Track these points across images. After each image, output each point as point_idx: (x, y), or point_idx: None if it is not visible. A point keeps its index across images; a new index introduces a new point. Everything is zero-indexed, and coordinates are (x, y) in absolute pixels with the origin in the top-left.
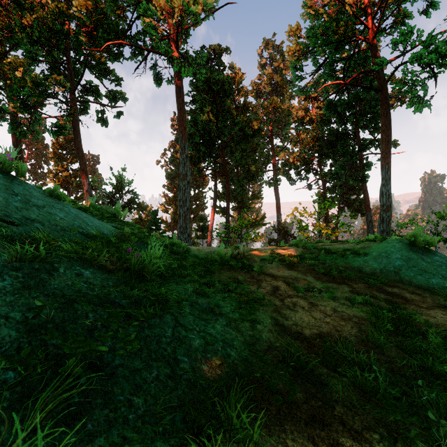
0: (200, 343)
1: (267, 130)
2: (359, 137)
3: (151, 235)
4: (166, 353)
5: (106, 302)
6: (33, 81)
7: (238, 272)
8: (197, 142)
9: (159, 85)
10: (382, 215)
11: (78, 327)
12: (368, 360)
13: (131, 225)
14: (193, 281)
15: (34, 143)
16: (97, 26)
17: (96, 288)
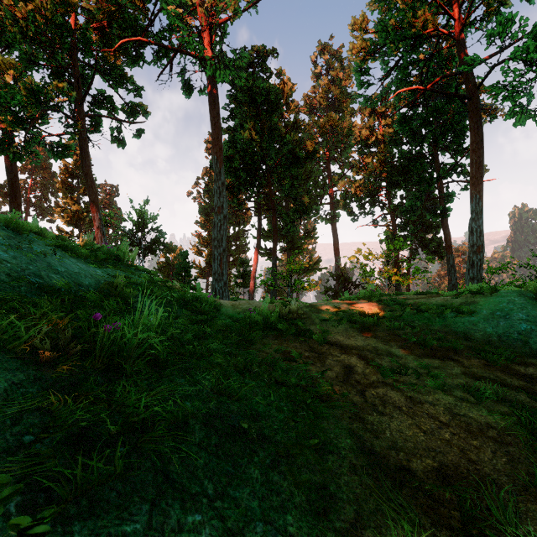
0: None
1: (322, 154)
2: (438, 161)
3: (166, 284)
4: None
5: None
6: (27, 88)
7: (290, 340)
8: (236, 166)
9: (189, 96)
10: (471, 258)
11: None
12: None
13: (142, 270)
14: (215, 365)
15: (39, 171)
16: (111, 22)
17: None
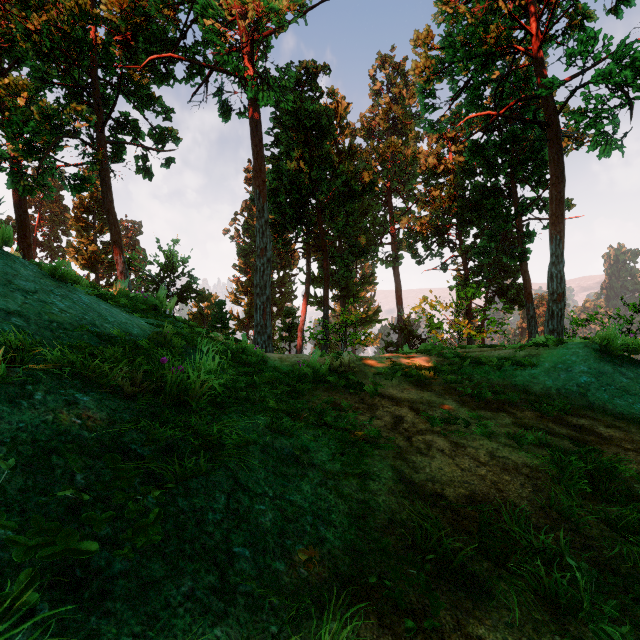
0: (274, 520)
1: (382, 185)
2: (516, 194)
3: (209, 336)
4: (212, 543)
5: (113, 451)
6: (42, 112)
7: (340, 392)
8: (281, 201)
9: (227, 119)
10: (551, 307)
11: (51, 502)
12: (554, 544)
13: (181, 321)
14: (268, 409)
15: (48, 204)
16: (136, 34)
17: (99, 425)
